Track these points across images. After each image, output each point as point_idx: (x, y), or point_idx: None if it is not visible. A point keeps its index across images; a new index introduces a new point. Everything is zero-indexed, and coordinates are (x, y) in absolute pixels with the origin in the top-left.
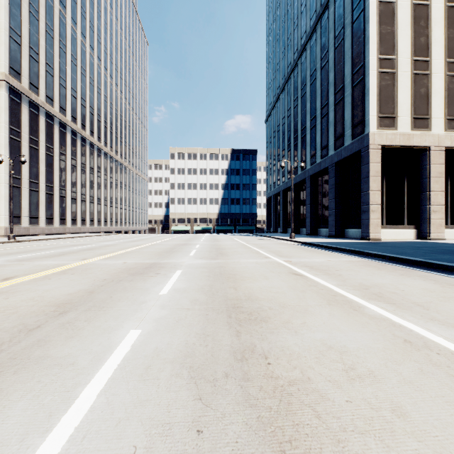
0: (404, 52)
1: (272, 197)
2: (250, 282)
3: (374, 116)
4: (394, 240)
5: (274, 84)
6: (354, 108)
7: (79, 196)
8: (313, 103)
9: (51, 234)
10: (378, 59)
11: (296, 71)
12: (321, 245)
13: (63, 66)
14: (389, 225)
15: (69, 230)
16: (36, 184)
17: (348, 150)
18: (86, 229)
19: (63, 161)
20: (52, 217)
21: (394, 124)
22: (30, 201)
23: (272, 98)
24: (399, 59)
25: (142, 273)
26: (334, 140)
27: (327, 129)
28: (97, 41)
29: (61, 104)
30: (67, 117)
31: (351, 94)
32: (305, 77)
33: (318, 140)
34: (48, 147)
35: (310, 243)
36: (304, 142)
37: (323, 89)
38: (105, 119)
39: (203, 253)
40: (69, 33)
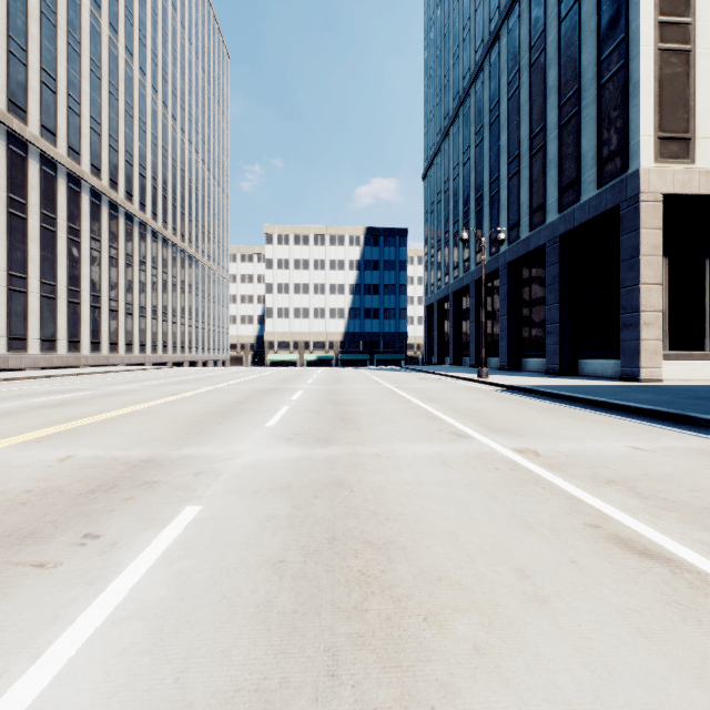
0: (708, 9)
1: (435, 305)
2: (478, 660)
3: (648, 137)
4: (683, 380)
5: (438, 111)
6: (603, 127)
7: (105, 302)
8: (513, 132)
9: (52, 368)
10: (657, 23)
11: (481, 80)
12: (559, 393)
13: (75, 77)
14: (674, 353)
15: (86, 361)
16: (22, 280)
17: (590, 208)
18: (119, 359)
19: (75, 241)
20: (53, 338)
21: (689, 152)
22: (10, 309)
23: (435, 136)
24: (697, 25)
25: (32, 534)
26: (558, 192)
27: (543, 175)
28: (139, 42)
29: (71, 143)
30: (82, 166)
31: (596, 101)
32: (497, 88)
33: (523, 198)
34: (46, 215)
35: (528, 389)
36: (496, 204)
37: (535, 103)
38: (153, 174)
39: (302, 418)
40: (87, 22)
